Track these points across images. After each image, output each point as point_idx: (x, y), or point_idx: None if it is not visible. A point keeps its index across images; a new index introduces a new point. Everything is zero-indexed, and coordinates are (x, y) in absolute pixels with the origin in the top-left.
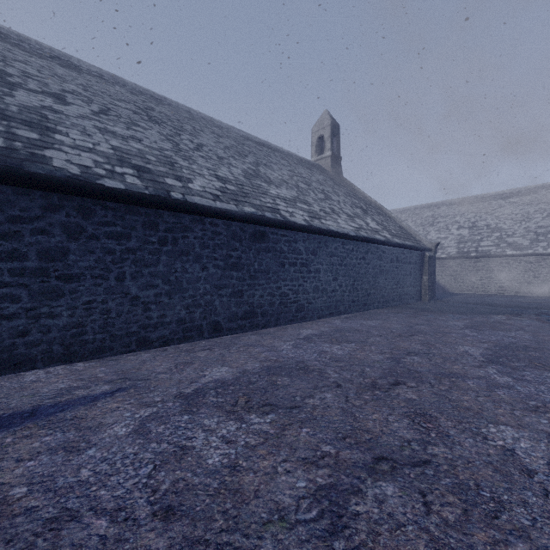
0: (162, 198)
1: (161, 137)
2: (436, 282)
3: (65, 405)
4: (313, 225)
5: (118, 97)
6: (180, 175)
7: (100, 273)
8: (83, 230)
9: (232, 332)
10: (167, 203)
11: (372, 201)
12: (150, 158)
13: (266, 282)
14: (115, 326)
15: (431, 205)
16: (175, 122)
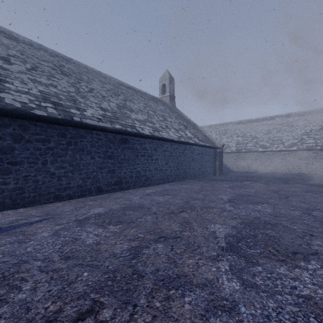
0: (68, 120)
1: (68, 84)
2: (226, 165)
3: (15, 226)
4: (154, 135)
5: (42, 58)
6: (79, 107)
7: (33, 160)
8: (23, 137)
9: (108, 192)
10: (71, 123)
11: (191, 121)
12: (62, 97)
13: (128, 165)
14: (41, 189)
15: (224, 124)
16: (77, 74)
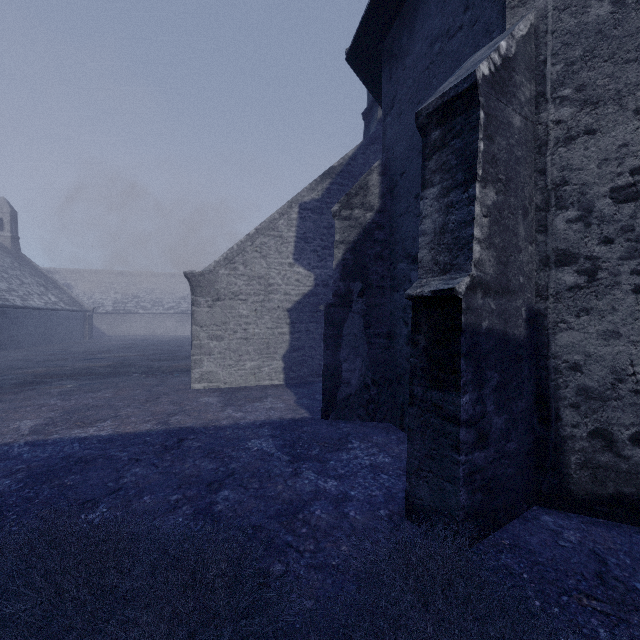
0: None
1: None
2: (99, 329)
3: None
4: (26, 306)
5: None
6: None
7: None
8: None
9: None
10: None
11: (49, 276)
12: None
13: (6, 331)
14: None
15: (98, 272)
16: None
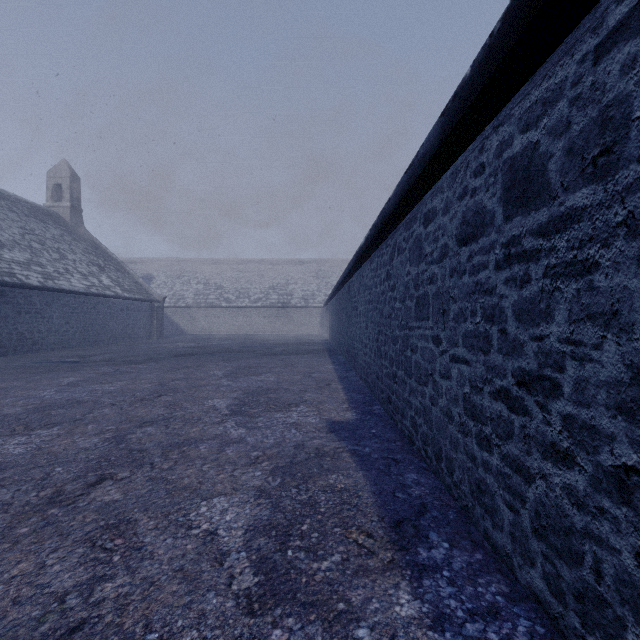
0: None
1: None
2: (179, 326)
3: None
4: (47, 286)
5: None
6: None
7: None
8: None
9: None
10: None
11: (114, 257)
12: None
13: (5, 325)
14: None
15: (181, 260)
16: None
